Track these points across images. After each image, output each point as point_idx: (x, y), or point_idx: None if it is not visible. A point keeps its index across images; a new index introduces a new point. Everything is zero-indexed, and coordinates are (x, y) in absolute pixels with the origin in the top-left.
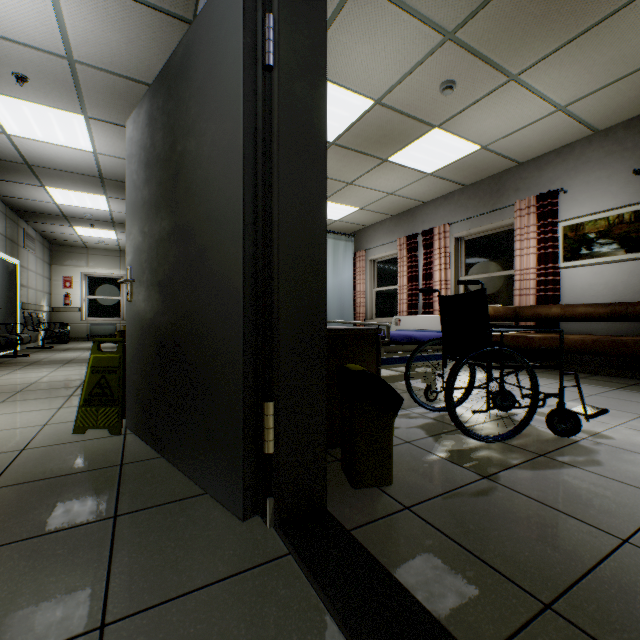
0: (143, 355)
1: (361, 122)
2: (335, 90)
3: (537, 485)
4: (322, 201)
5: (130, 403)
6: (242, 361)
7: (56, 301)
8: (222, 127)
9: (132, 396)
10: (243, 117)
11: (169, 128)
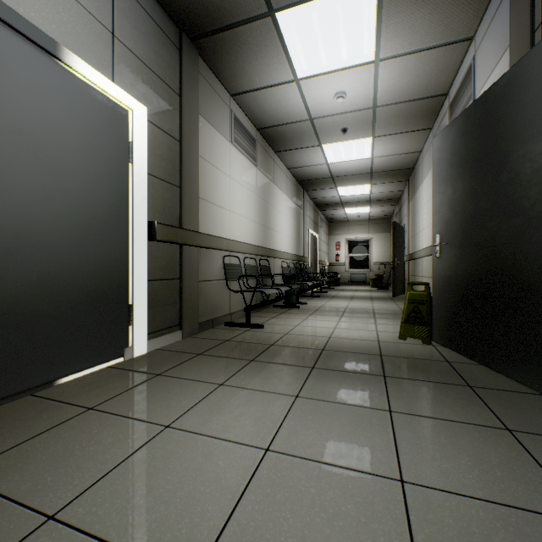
0: (453, 293)
1: None
2: None
3: None
4: None
5: (437, 325)
6: None
7: (331, 258)
8: None
9: (439, 321)
10: None
11: (487, 137)
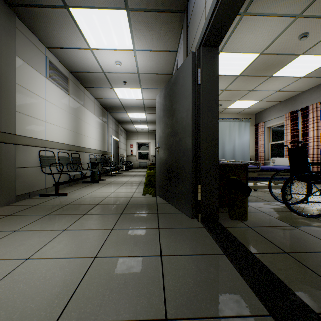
0: (162, 171)
1: (253, 63)
2: (237, 55)
3: (318, 232)
4: (216, 121)
5: (158, 187)
6: (191, 172)
7: (128, 153)
8: (185, 103)
9: (158, 184)
10: (191, 101)
11: (170, 100)
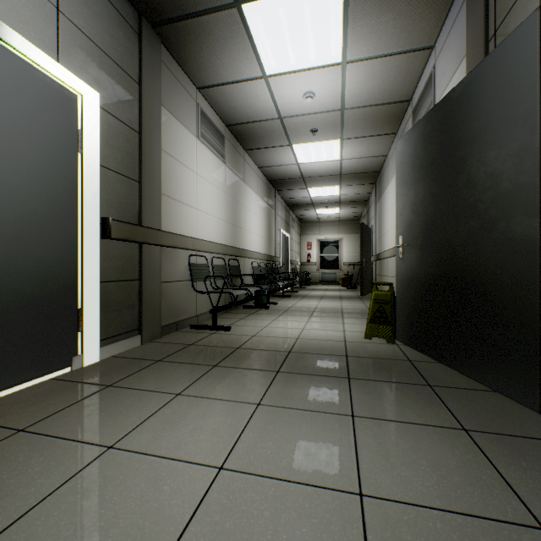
0: (415, 293)
1: None
2: None
3: None
4: None
5: (400, 324)
6: (538, 299)
7: (302, 258)
8: (511, 136)
9: (402, 320)
10: (539, 126)
11: (445, 142)
